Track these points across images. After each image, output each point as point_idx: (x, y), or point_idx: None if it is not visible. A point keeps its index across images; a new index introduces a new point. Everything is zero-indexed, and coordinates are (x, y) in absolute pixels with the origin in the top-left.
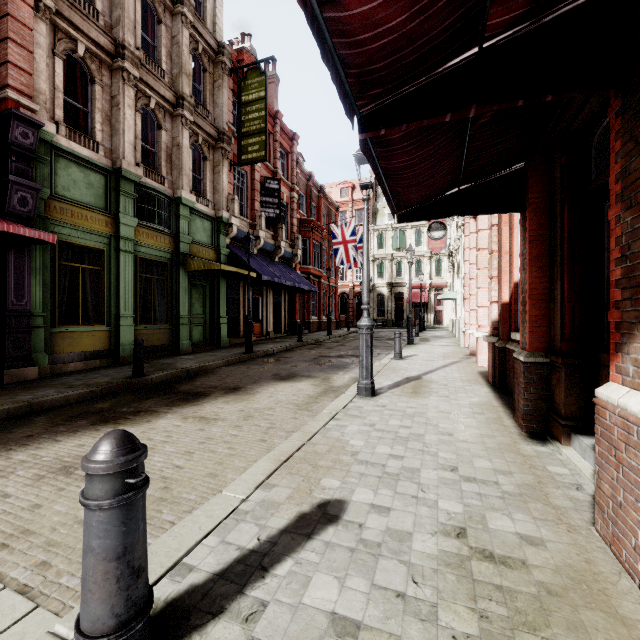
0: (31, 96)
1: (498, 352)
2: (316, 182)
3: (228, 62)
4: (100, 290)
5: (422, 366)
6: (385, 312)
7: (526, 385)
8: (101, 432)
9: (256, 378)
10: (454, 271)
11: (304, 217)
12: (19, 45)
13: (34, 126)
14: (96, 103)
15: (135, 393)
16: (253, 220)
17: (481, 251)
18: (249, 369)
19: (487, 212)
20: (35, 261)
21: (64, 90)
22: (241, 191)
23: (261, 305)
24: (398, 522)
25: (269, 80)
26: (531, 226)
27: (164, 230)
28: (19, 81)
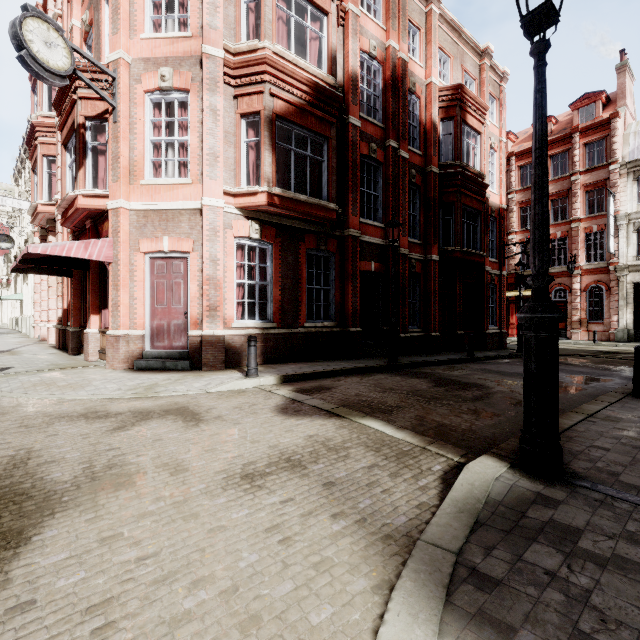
0: None
1: (62, 332)
2: None
3: None
4: None
5: (6, 347)
6: None
7: (73, 339)
8: None
9: None
10: (18, 274)
11: None
12: None
13: None
14: None
15: None
16: None
17: (51, 277)
18: None
19: (57, 275)
20: None
21: None
22: None
23: None
24: (34, 365)
25: None
26: (75, 284)
27: None
28: None
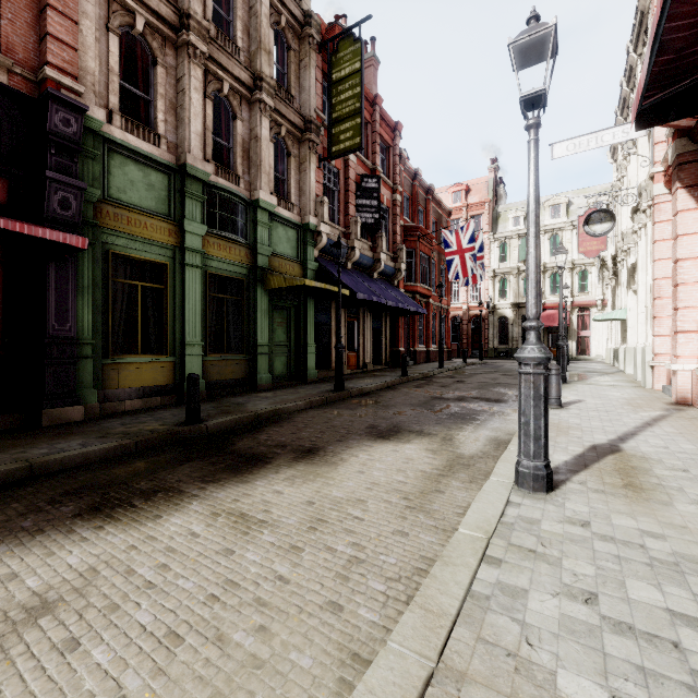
0: (75, 76)
1: None
2: (423, 182)
3: (316, 35)
4: (164, 313)
5: (605, 423)
6: (509, 339)
7: None
8: (70, 539)
9: (343, 432)
10: (616, 282)
11: (409, 224)
12: (61, 14)
13: (77, 111)
14: (158, 88)
15: (177, 450)
16: (347, 228)
17: None
18: (336, 415)
19: None
20: (82, 277)
21: (122, 75)
22: (334, 197)
23: (357, 331)
24: None
25: (367, 64)
26: None
27: (239, 240)
28: (61, 57)
